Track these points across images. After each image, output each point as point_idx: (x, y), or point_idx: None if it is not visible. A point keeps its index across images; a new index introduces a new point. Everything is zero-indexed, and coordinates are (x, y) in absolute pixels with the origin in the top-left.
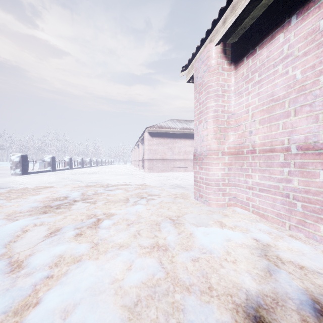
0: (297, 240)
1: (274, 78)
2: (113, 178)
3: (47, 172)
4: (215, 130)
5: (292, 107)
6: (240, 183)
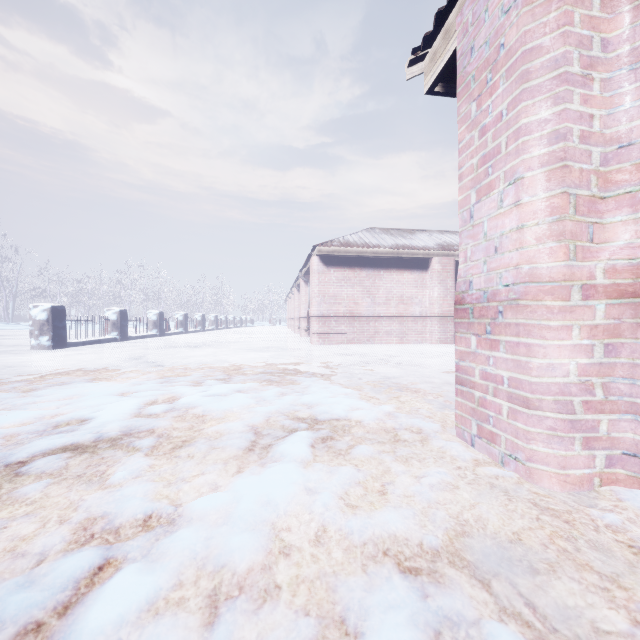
0: None
1: None
2: (238, 358)
3: (109, 342)
4: (557, 208)
5: None
6: None
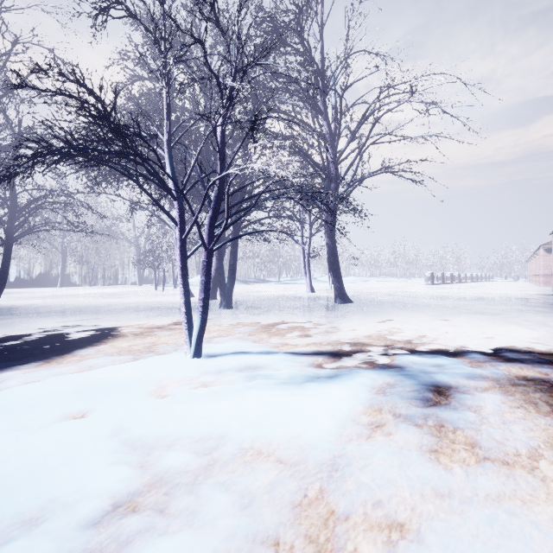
0: None
1: None
2: (504, 288)
3: (439, 284)
4: None
5: None
6: None
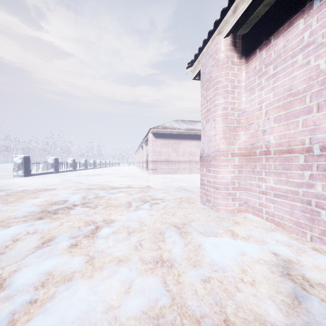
0: (322, 255)
1: (292, 70)
2: (116, 180)
3: (50, 174)
4: (224, 130)
5: (315, 102)
6: (252, 187)
